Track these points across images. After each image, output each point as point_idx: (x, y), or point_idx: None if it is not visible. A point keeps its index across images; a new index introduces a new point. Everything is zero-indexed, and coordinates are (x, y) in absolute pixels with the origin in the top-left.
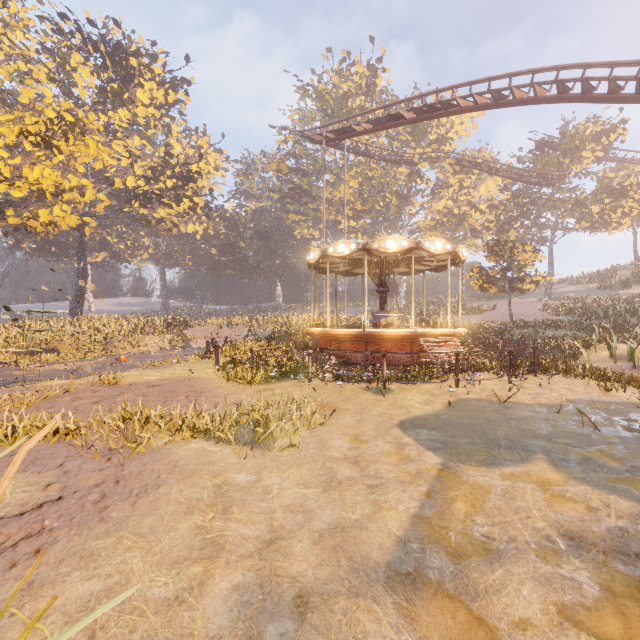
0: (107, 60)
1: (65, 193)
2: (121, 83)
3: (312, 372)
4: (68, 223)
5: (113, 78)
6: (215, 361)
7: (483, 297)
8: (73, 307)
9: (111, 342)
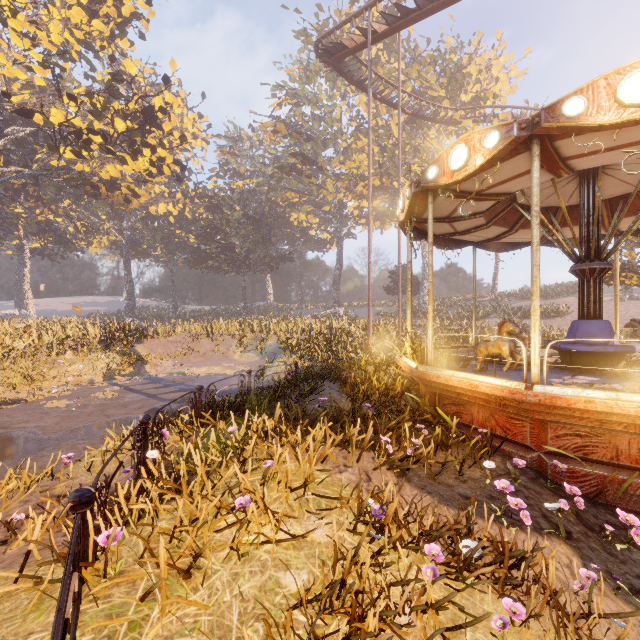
0: None
1: None
2: None
3: None
4: None
5: None
6: None
7: (525, 296)
8: None
9: None
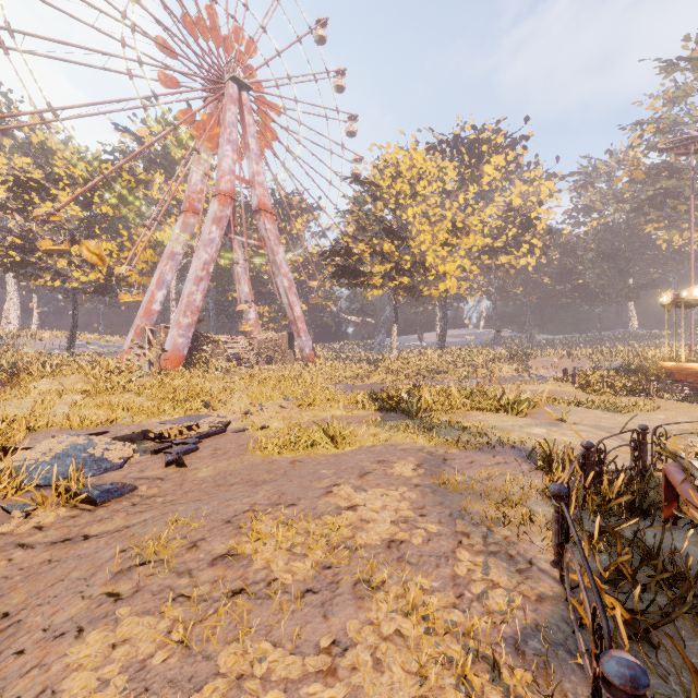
0: (465, 156)
1: (454, 271)
2: (473, 167)
3: (653, 392)
4: (454, 290)
5: (467, 165)
6: (572, 383)
7: None
8: (439, 342)
9: (474, 368)
